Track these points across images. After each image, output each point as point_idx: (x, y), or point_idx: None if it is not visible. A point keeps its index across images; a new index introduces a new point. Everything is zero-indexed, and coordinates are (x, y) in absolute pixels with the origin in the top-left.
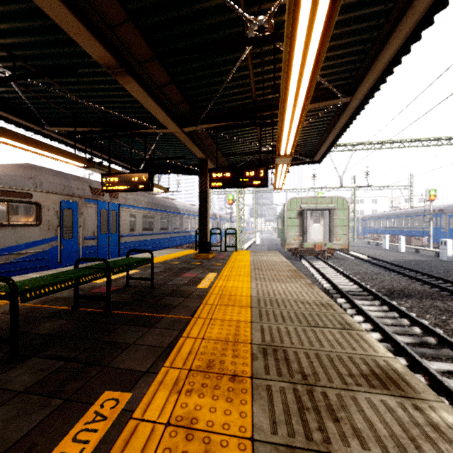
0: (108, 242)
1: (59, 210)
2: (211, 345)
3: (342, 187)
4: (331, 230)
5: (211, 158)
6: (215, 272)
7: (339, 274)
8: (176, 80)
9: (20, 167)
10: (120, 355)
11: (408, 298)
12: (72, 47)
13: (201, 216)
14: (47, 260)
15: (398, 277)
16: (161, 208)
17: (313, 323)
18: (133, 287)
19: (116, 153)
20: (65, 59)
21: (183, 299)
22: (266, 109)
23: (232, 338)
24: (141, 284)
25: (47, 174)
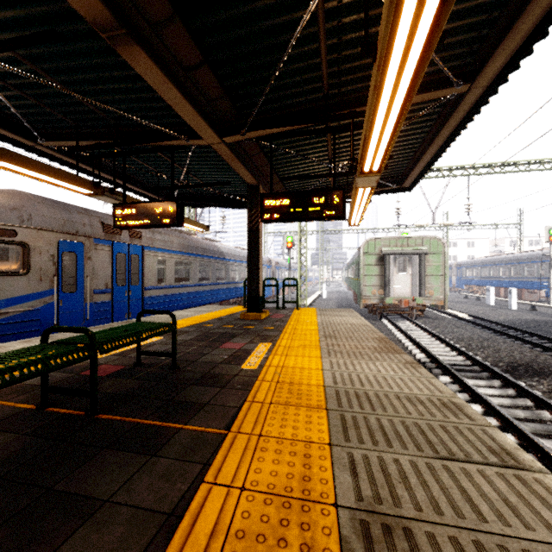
0: (128, 297)
1: (57, 254)
2: (257, 509)
3: (431, 227)
4: (422, 281)
5: (265, 185)
6: (269, 342)
7: (435, 340)
8: (211, 60)
9: (1, 194)
10: (73, 537)
11: (542, 377)
12: (51, 3)
13: (250, 262)
14: (39, 323)
15: (518, 344)
16: (200, 252)
17: (443, 448)
18: (146, 365)
19: (140, 179)
20: (45, 26)
21: (218, 391)
22: (342, 106)
23: (298, 488)
24: (159, 362)
25: (39, 204)
